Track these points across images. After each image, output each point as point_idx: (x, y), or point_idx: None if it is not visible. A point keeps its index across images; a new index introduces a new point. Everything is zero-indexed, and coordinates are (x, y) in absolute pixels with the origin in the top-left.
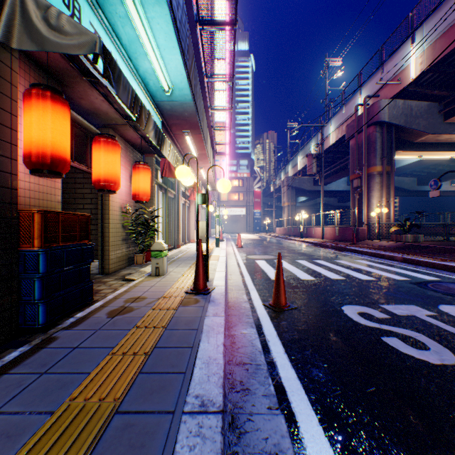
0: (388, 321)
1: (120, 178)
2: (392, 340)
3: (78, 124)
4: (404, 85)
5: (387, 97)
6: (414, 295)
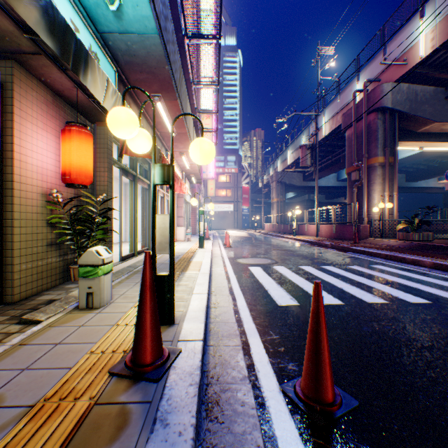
0: None
1: None
2: None
3: None
4: (411, 66)
5: (390, 81)
6: None
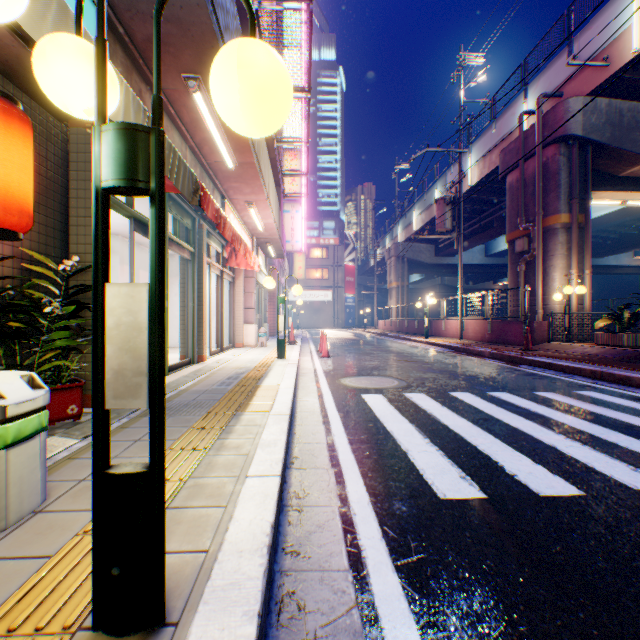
0: None
1: None
2: None
3: None
4: (616, 67)
5: (579, 94)
6: None
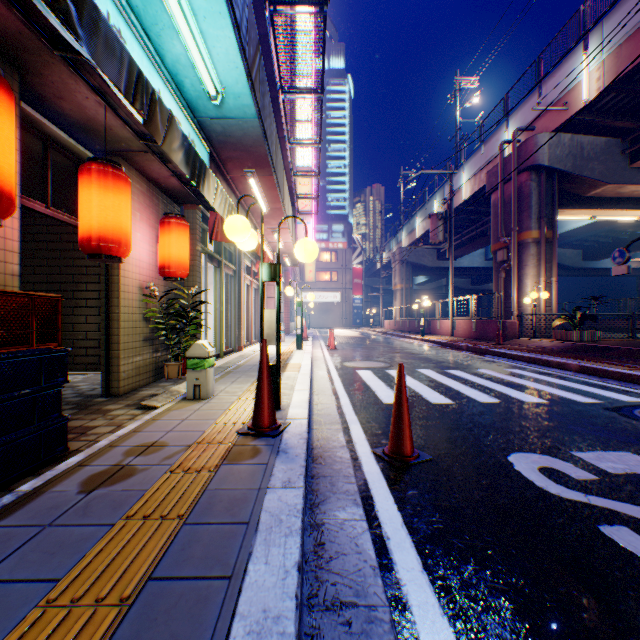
0: (598, 488)
1: (129, 236)
2: (622, 535)
3: (63, 148)
4: (572, 112)
5: (546, 130)
6: (620, 432)
